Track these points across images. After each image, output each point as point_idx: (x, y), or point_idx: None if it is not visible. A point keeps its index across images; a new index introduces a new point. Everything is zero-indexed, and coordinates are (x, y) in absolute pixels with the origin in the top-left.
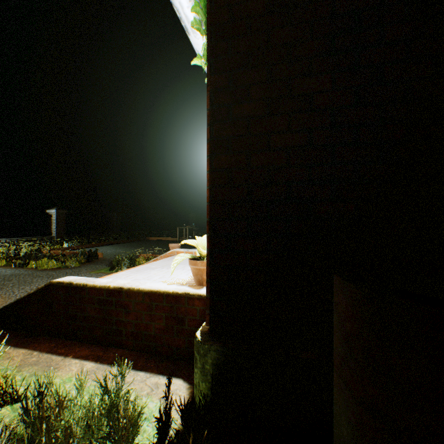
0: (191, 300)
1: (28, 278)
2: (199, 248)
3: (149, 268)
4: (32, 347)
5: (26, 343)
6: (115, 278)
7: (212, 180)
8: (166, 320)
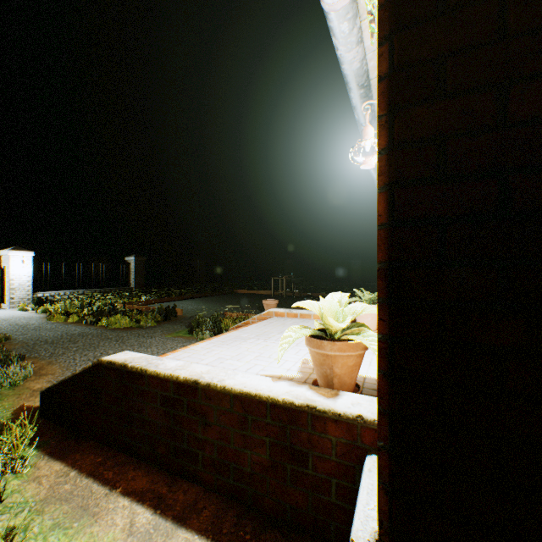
0: (318, 422)
1: (95, 340)
2: (326, 318)
3: (239, 337)
4: (71, 460)
5: (65, 451)
6: (191, 354)
7: (391, 170)
8: (272, 450)
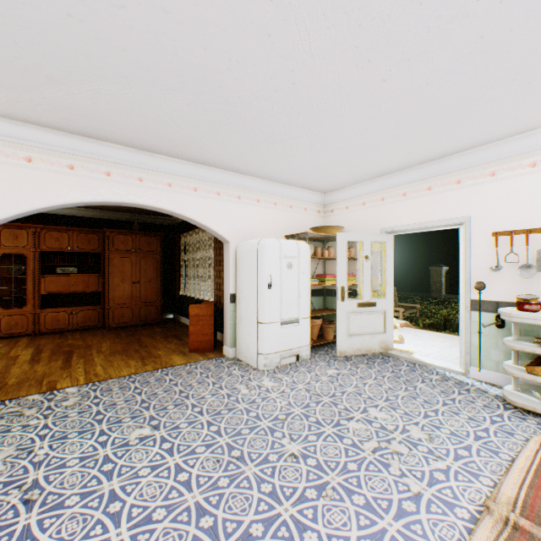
0: None
1: None
2: None
3: None
4: None
5: None
6: (421, 332)
7: None
8: None
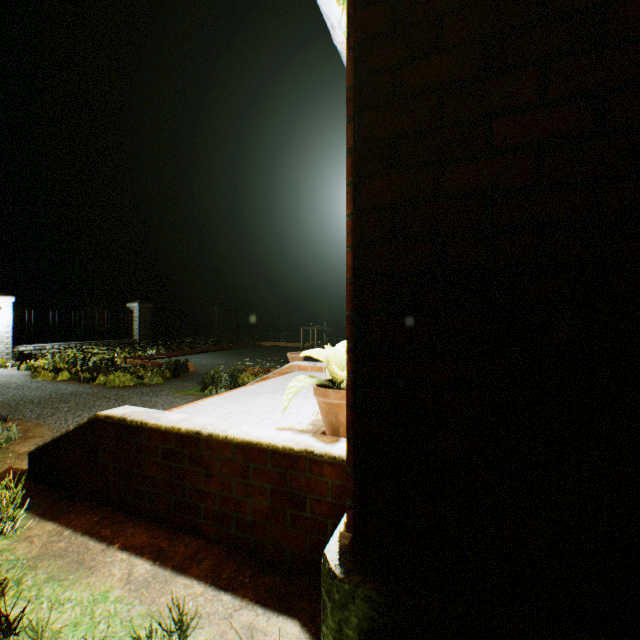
0: (316, 465)
1: (91, 400)
2: (332, 366)
3: (253, 392)
4: (65, 520)
5: (59, 512)
6: (198, 409)
7: (358, 231)
8: (273, 496)
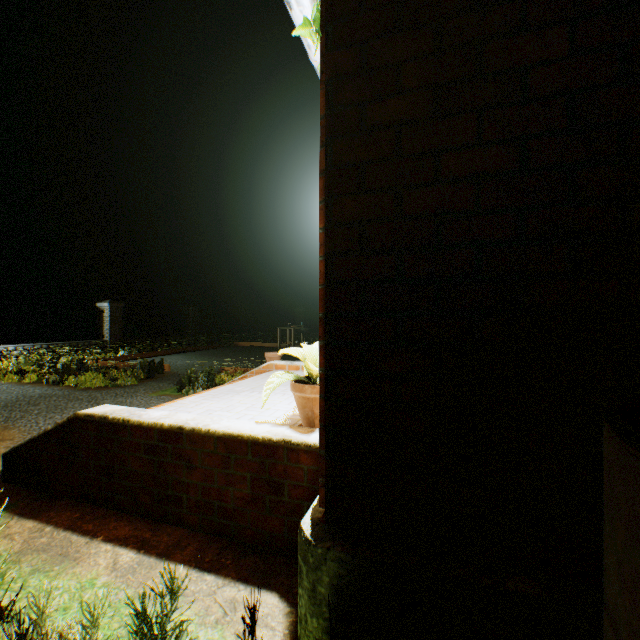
0: (293, 454)
1: (62, 402)
2: (308, 364)
3: (232, 391)
4: (46, 517)
5: (38, 510)
6: (178, 408)
7: (330, 244)
8: (253, 484)
